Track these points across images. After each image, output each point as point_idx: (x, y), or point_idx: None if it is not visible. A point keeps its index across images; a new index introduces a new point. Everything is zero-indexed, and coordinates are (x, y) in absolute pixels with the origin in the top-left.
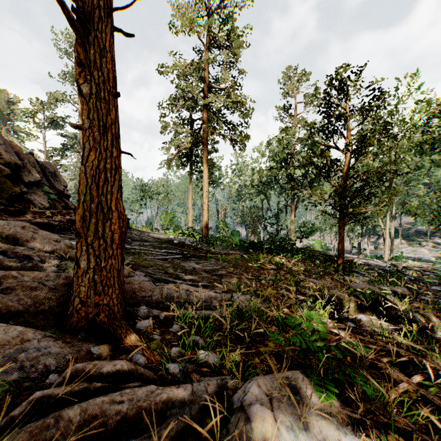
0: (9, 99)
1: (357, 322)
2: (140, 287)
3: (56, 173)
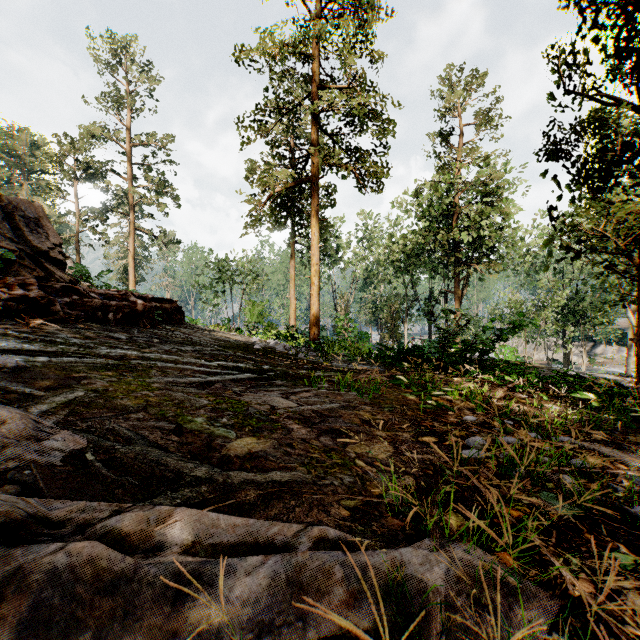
0: (33, 141)
1: None
2: None
3: (41, 221)
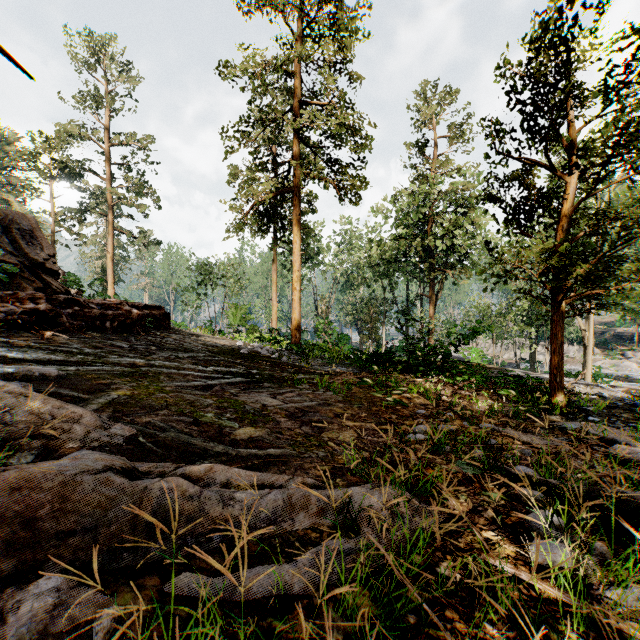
0: (3, 136)
1: None
2: (59, 499)
3: (35, 232)
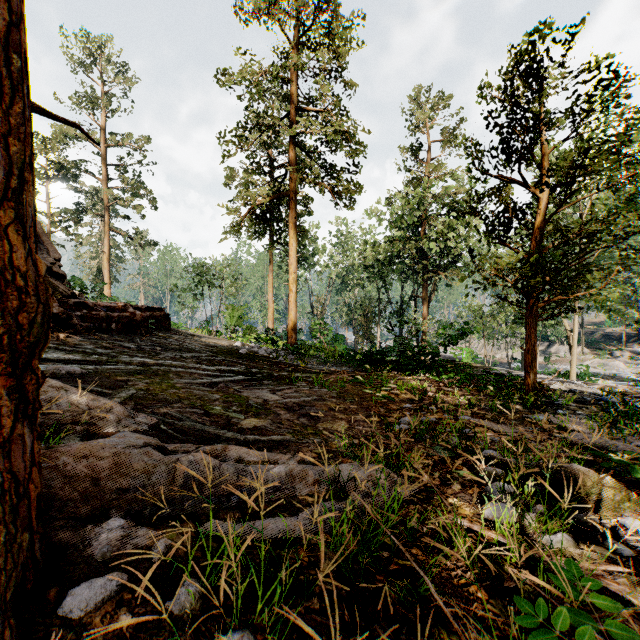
0: None
1: (633, 541)
2: (115, 465)
3: (41, 237)
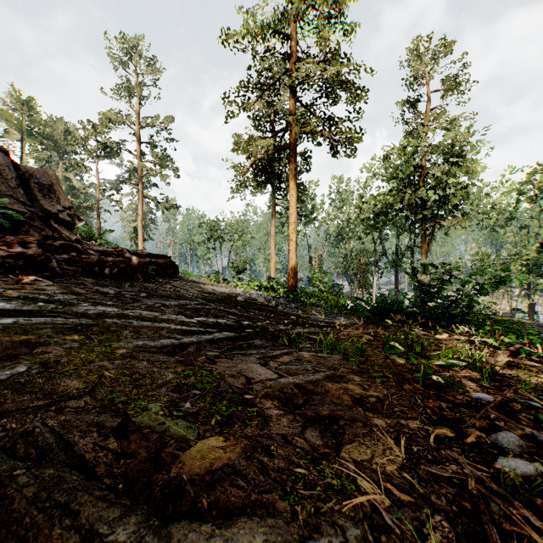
0: (66, 129)
1: None
2: None
3: (53, 187)
